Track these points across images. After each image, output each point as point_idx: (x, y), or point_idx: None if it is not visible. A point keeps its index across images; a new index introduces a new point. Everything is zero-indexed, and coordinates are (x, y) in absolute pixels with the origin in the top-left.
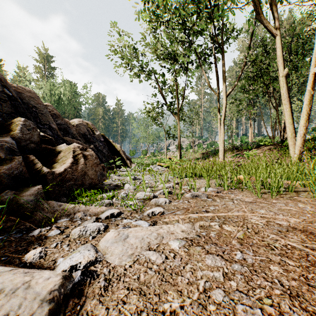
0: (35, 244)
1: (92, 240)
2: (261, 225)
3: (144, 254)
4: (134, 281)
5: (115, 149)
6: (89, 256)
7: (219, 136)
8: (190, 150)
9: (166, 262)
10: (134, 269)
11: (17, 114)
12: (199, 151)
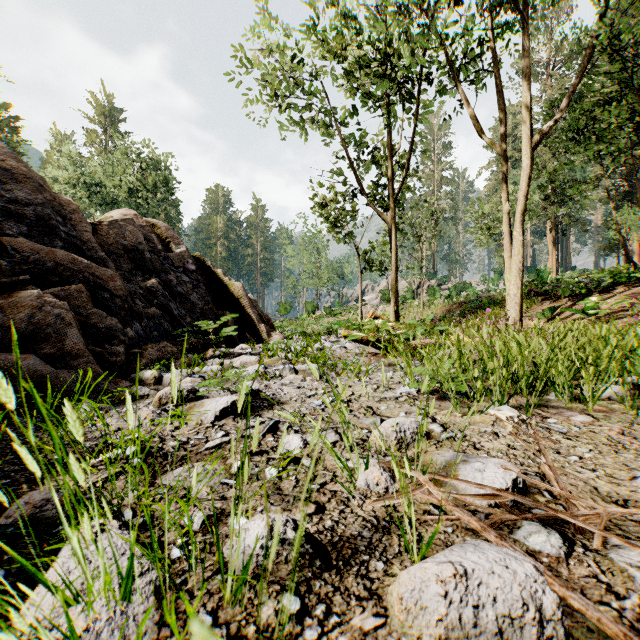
0: None
1: None
2: None
3: None
4: None
5: (229, 295)
6: None
7: (506, 258)
8: (414, 302)
9: None
10: None
11: None
12: (437, 303)
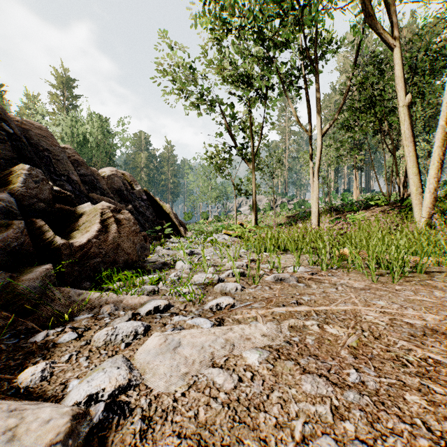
0: (37, 356)
1: (124, 350)
2: (382, 325)
3: (205, 373)
4: (189, 421)
5: (163, 211)
6: (118, 378)
7: (311, 192)
8: (270, 213)
9: (239, 387)
10: (188, 399)
11: (21, 160)
12: (283, 214)
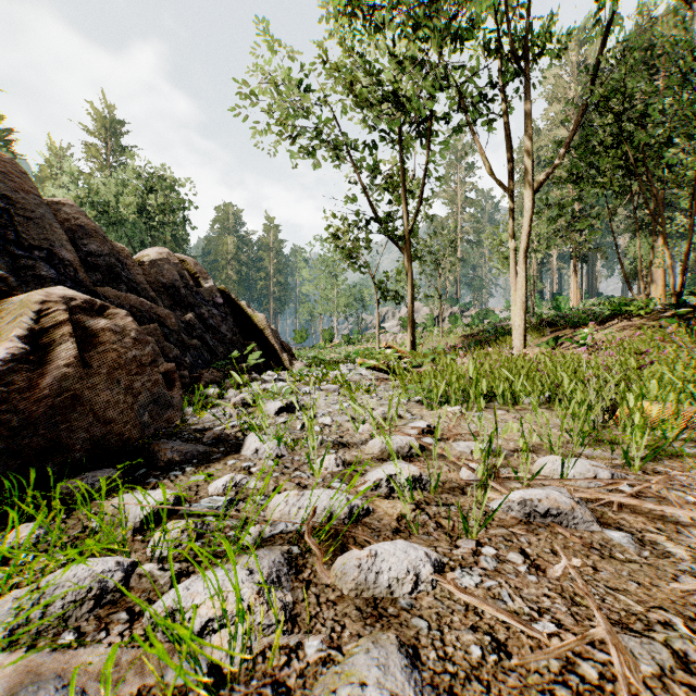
0: None
1: None
2: None
3: None
4: None
5: (253, 326)
6: None
7: (512, 291)
8: (434, 330)
9: None
10: None
11: None
12: (456, 331)
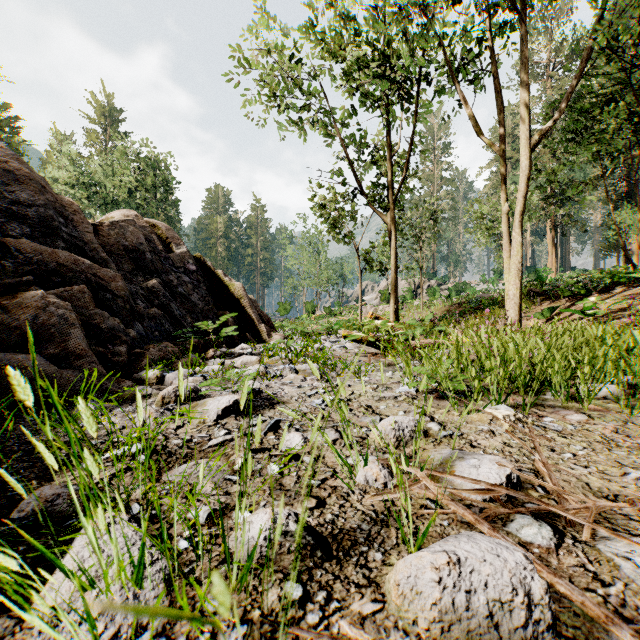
0: None
1: None
2: None
3: None
4: None
5: (229, 295)
6: None
7: (505, 258)
8: (414, 302)
9: None
10: None
11: None
12: (437, 303)
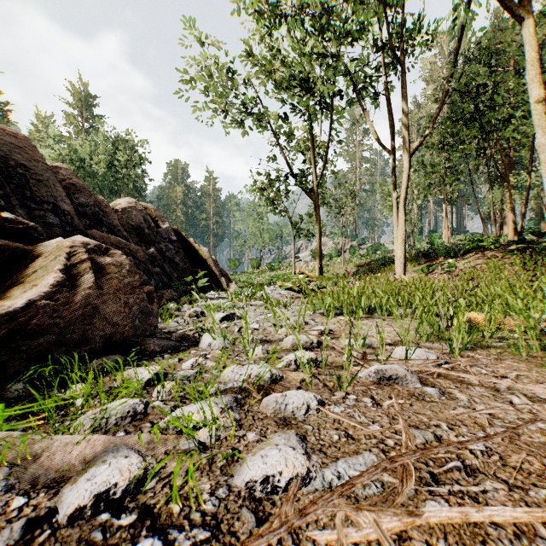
0: None
1: None
2: None
3: None
4: None
5: (198, 257)
6: None
7: (395, 231)
8: (338, 260)
9: None
10: None
11: None
12: (354, 260)
